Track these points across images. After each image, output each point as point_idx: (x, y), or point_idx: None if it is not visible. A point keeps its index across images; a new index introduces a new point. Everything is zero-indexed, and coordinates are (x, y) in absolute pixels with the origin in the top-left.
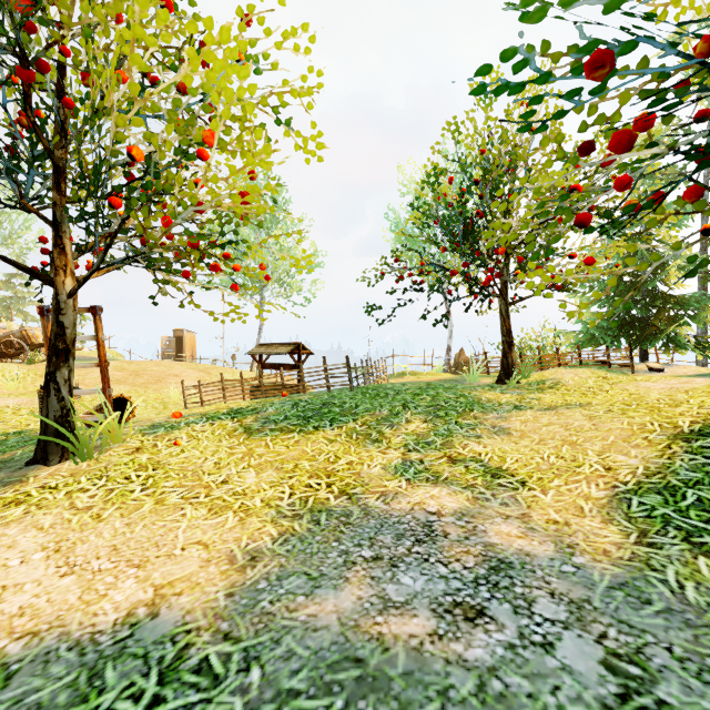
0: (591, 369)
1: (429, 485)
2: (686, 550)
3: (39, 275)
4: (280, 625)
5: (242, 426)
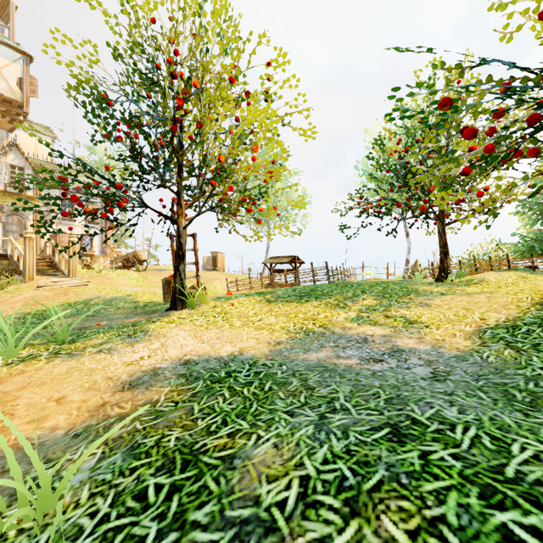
0: (516, 272)
1: (370, 326)
2: (502, 347)
3: (171, 219)
4: (292, 358)
5: (265, 299)
